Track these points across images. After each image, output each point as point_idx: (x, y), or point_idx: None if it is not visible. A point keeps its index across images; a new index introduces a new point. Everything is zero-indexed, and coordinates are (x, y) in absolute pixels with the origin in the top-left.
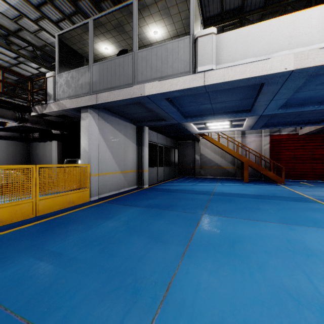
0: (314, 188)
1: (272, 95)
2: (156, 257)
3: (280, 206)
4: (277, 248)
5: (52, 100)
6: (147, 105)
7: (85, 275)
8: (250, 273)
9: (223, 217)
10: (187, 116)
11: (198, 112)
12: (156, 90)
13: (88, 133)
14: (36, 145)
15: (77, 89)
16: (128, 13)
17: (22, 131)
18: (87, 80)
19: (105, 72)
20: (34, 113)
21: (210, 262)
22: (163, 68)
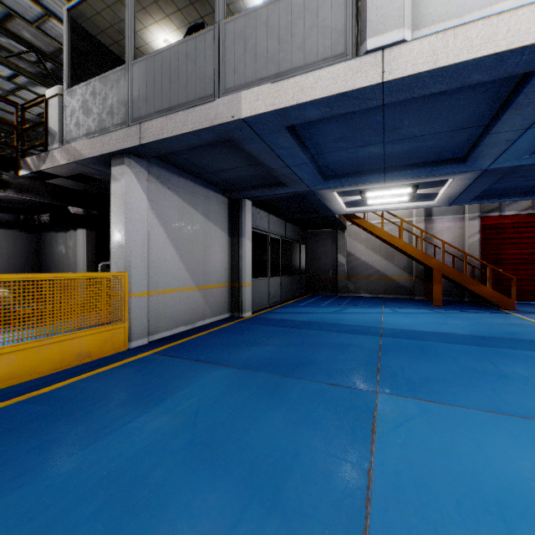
0: None
1: None
2: None
3: None
4: None
5: (58, 143)
6: (246, 147)
7: None
8: None
9: (430, 404)
10: (328, 176)
11: (353, 166)
12: (265, 104)
13: (126, 208)
14: (51, 237)
15: (102, 118)
16: None
17: (19, 211)
18: (123, 96)
19: (157, 76)
20: (24, 170)
21: None
22: (283, 53)
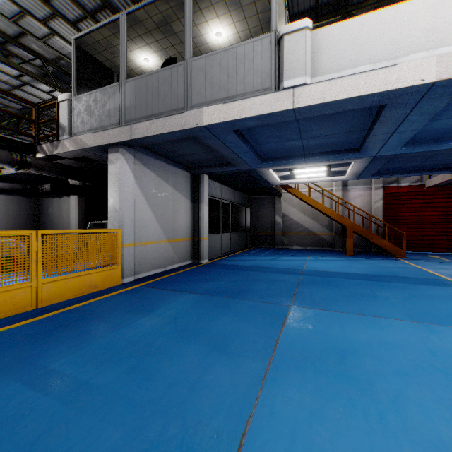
0: (450, 264)
1: (395, 124)
2: (220, 383)
3: (407, 292)
4: (416, 366)
5: (67, 135)
6: (205, 141)
7: (99, 417)
8: (379, 415)
9: (322, 311)
10: (264, 159)
11: (282, 153)
12: (219, 117)
13: (119, 183)
14: (48, 201)
15: (102, 119)
16: (178, 4)
17: (26, 182)
18: (118, 104)
19: (143, 92)
20: (40, 154)
21: (310, 393)
22: (230, 84)
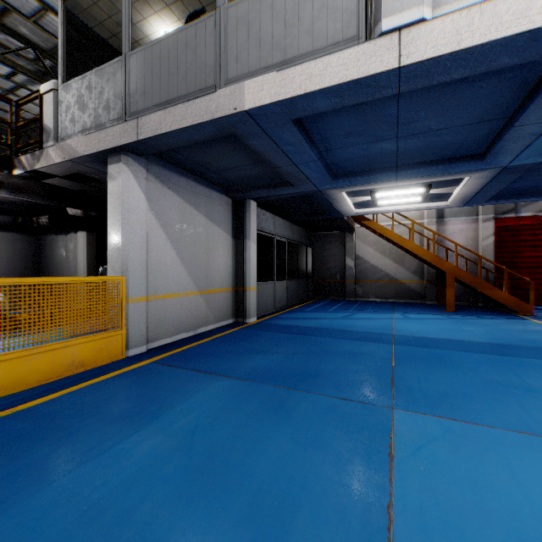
0: None
1: None
2: None
3: None
4: None
5: (53, 141)
6: (250, 143)
7: None
8: None
9: (453, 423)
10: (336, 175)
11: (363, 164)
12: (270, 94)
13: (123, 208)
14: (51, 239)
15: (98, 113)
16: None
17: (17, 213)
18: (119, 89)
19: (155, 67)
20: (19, 170)
21: None
22: (289, 38)
